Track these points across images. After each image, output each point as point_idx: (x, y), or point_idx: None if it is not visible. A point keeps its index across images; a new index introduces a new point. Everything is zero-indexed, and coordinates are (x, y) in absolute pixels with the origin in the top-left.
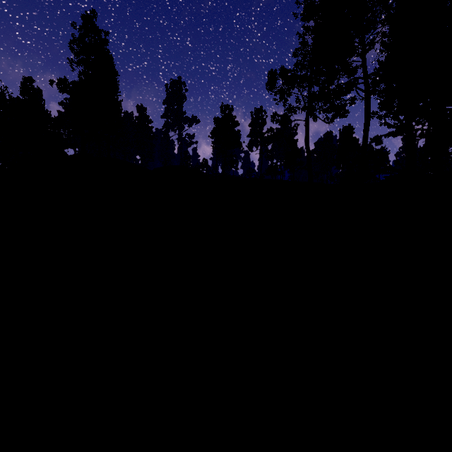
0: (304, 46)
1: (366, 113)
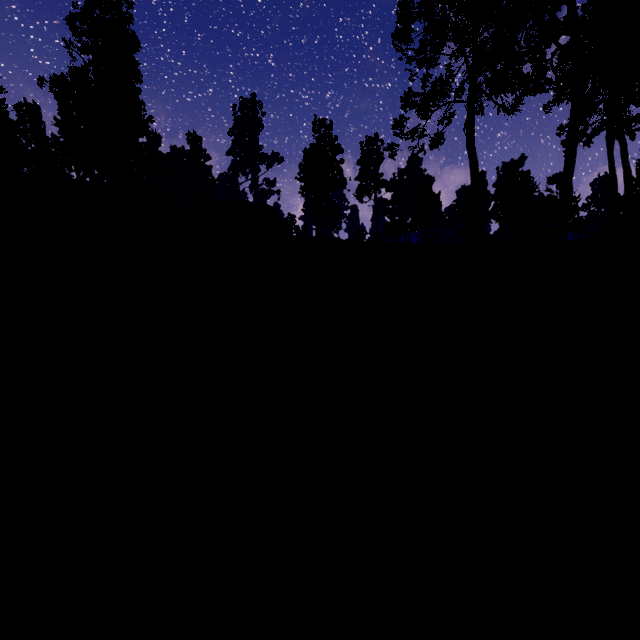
0: None
1: (574, 98)
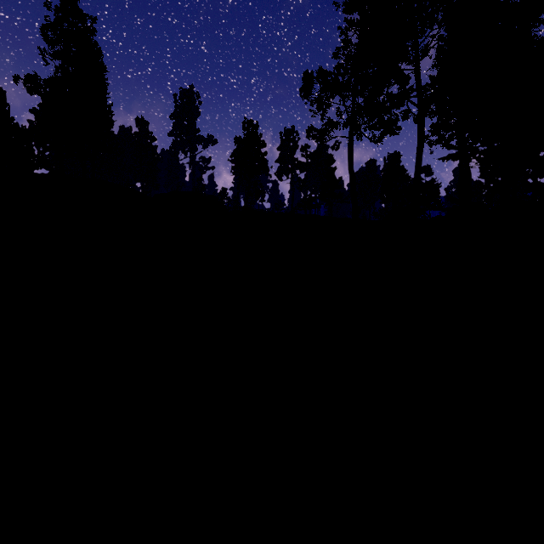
0: (347, 44)
1: (419, 133)
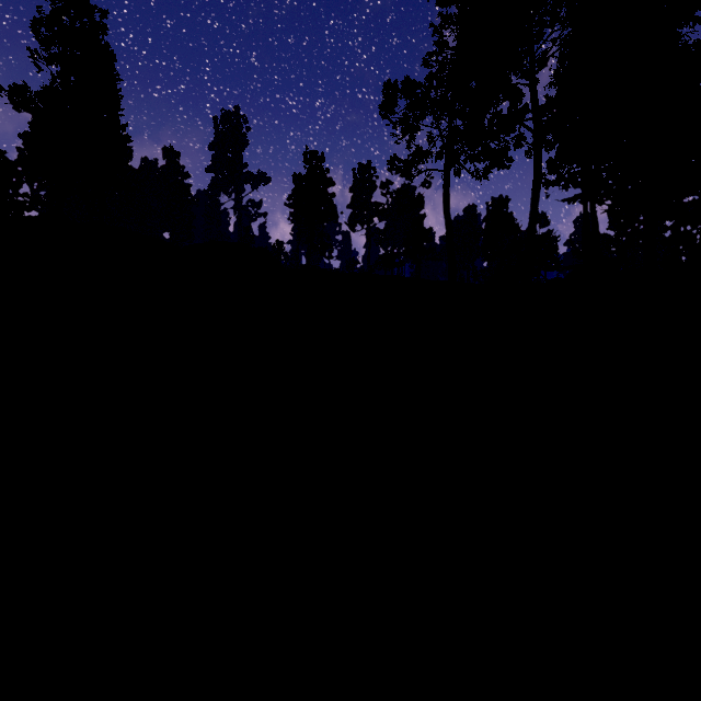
0: (442, 47)
1: (536, 167)
